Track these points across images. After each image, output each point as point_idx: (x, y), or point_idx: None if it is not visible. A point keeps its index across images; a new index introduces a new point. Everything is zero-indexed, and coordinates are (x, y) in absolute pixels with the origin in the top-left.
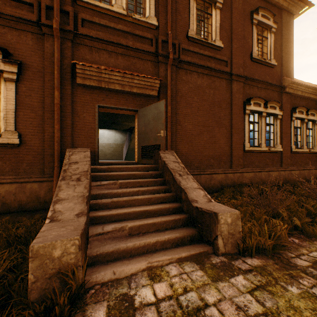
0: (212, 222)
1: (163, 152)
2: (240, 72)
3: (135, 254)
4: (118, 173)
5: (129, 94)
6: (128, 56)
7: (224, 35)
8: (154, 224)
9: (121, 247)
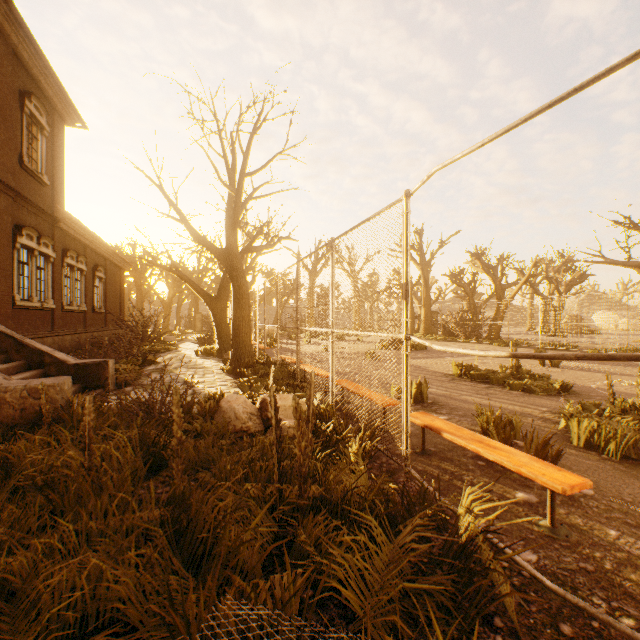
0: (102, 369)
1: None
2: (10, 180)
3: None
4: None
5: None
6: None
7: None
8: None
9: None
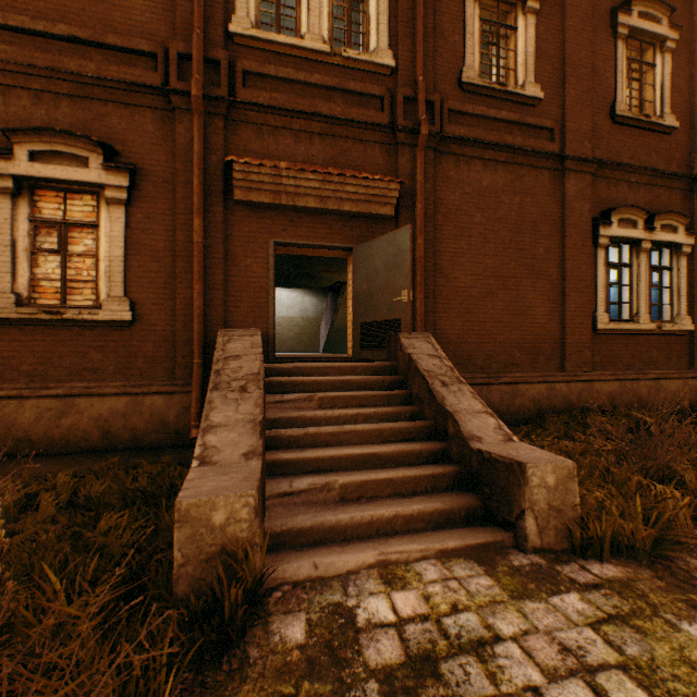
0: (512, 481)
1: (406, 335)
2: (585, 150)
3: (354, 536)
4: (315, 378)
5: (334, 216)
6: (333, 138)
7: (545, 71)
8: (390, 482)
9: (326, 521)
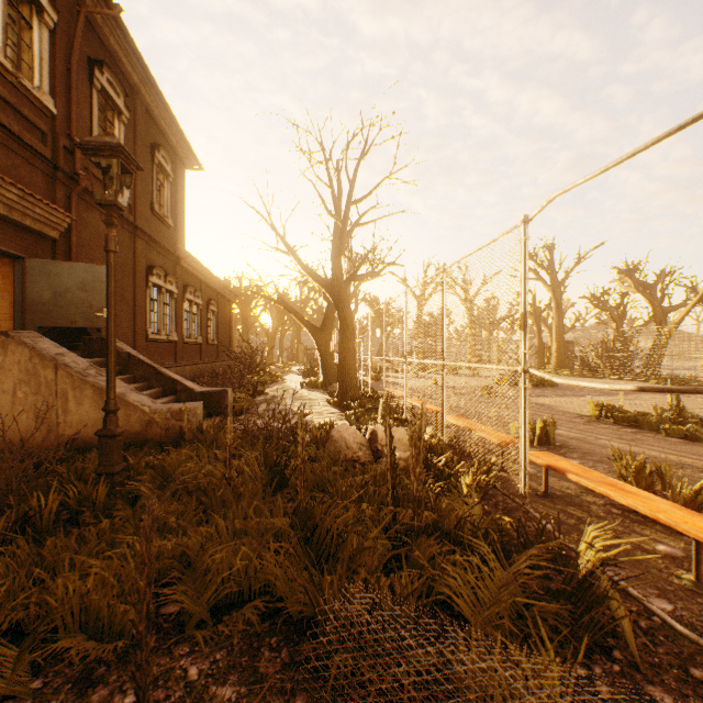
0: (222, 397)
1: None
2: (144, 226)
3: None
4: None
5: (9, 224)
6: (8, 149)
7: None
8: None
9: None
